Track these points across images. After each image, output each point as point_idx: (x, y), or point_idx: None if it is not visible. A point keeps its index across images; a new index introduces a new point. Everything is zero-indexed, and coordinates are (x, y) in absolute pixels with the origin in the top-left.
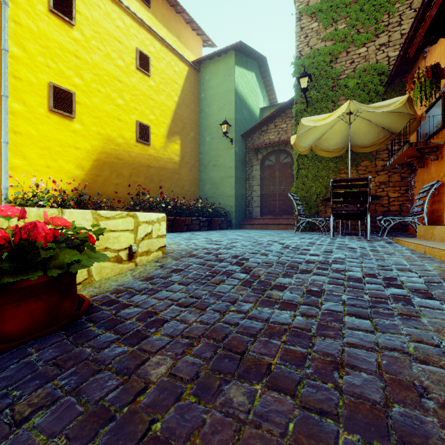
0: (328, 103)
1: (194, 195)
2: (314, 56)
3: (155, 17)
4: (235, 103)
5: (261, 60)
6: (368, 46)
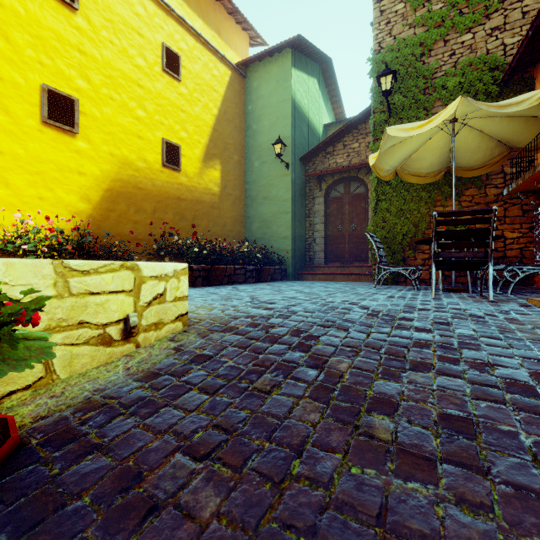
0: (418, 111)
1: (238, 237)
2: (399, 49)
3: (187, 4)
4: (292, 116)
5: (325, 62)
6: (475, 32)
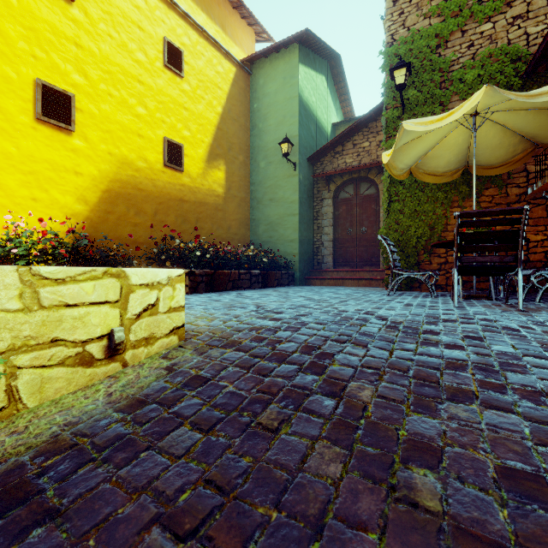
0: (434, 106)
1: (244, 240)
2: (413, 41)
3: None
4: (299, 114)
5: (334, 59)
6: (496, 21)
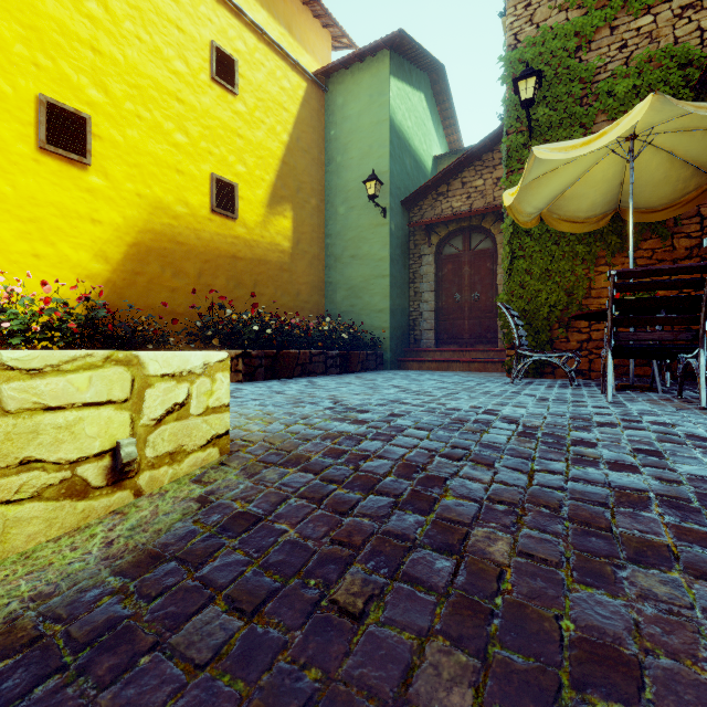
0: (573, 129)
1: (317, 310)
2: (544, 42)
3: None
4: (390, 143)
5: (436, 71)
6: (657, 13)
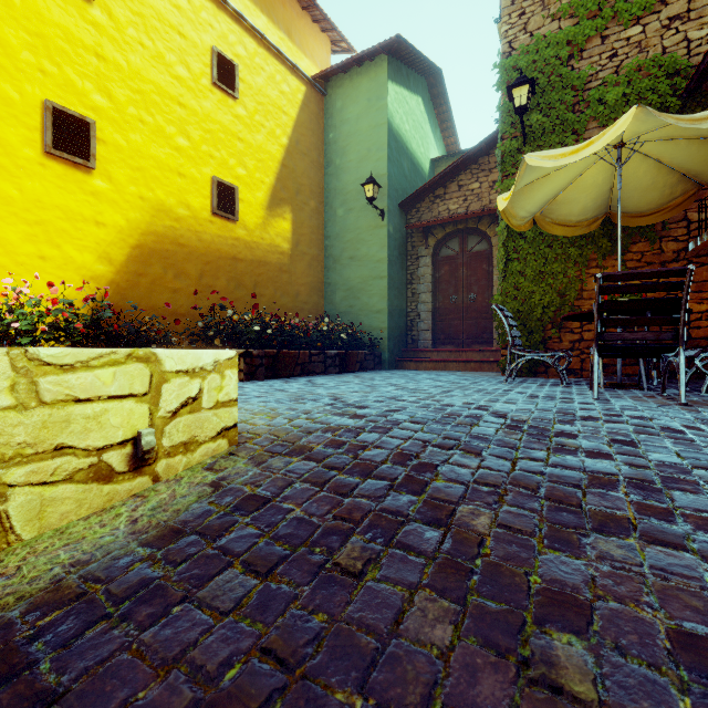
0: (565, 135)
1: (316, 310)
2: (538, 50)
3: None
4: (388, 147)
5: (433, 74)
6: (646, 23)
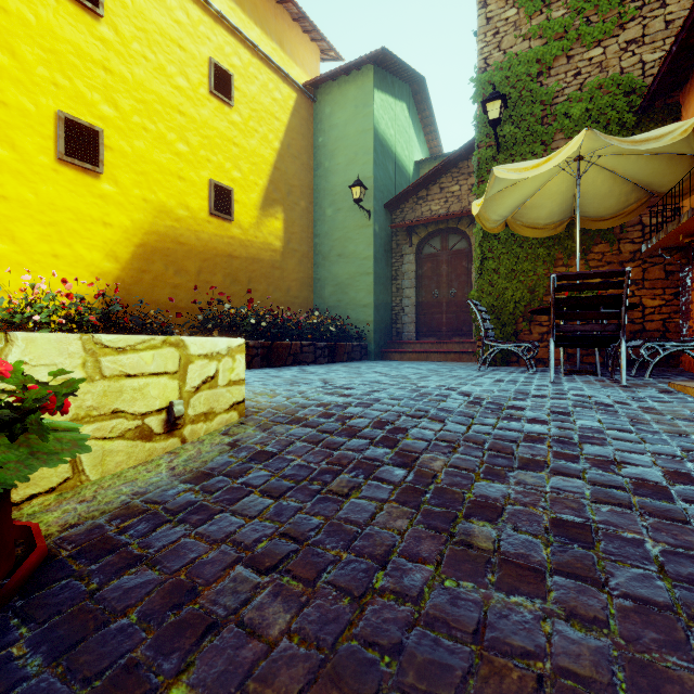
0: (535, 145)
1: (306, 304)
2: (510, 66)
3: (241, 9)
4: (374, 151)
5: (417, 82)
6: (606, 46)
